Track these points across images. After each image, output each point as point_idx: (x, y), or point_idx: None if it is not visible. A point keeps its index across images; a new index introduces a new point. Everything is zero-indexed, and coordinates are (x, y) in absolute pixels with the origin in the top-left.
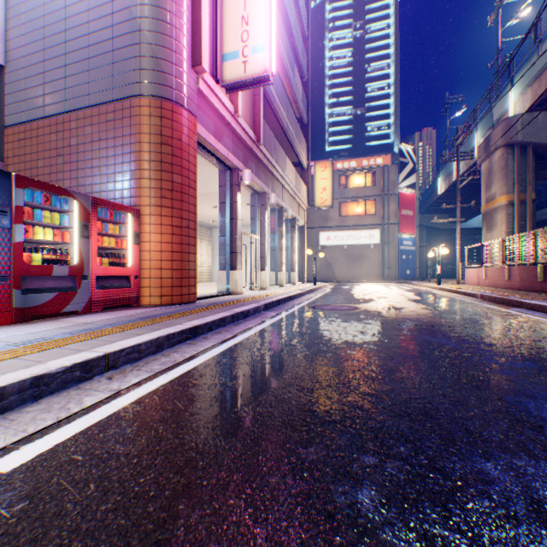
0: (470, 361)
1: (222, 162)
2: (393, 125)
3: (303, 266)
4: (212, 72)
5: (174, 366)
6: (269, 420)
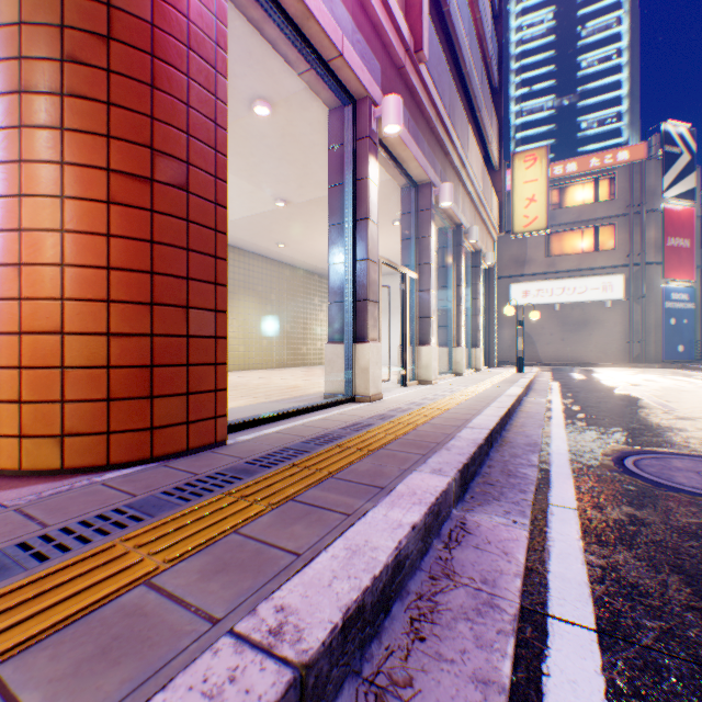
0: None
1: (329, 71)
2: (627, 113)
3: (491, 338)
4: None
5: None
6: None
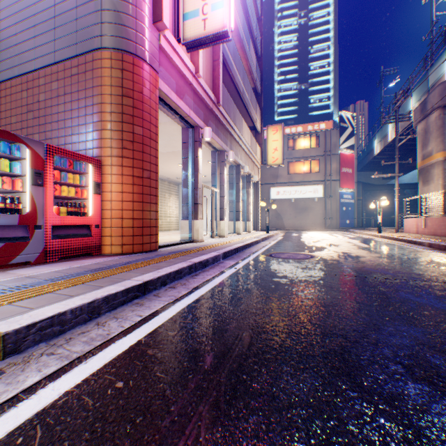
0: None
1: (184, 120)
2: (332, 97)
3: (257, 216)
4: (174, 32)
5: (103, 345)
6: None
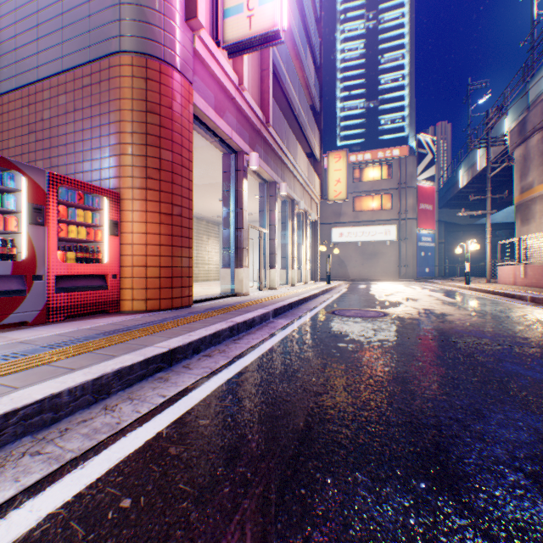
0: None
1: (225, 143)
2: (408, 117)
3: (316, 263)
4: (211, 32)
5: (109, 439)
6: None
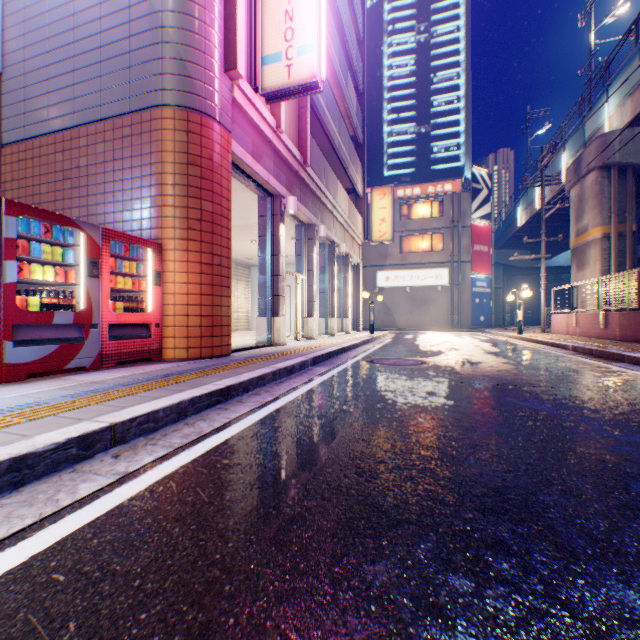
0: (575, 433)
1: (262, 187)
2: (464, 145)
3: (358, 311)
4: (249, 78)
5: (200, 439)
6: (321, 520)
